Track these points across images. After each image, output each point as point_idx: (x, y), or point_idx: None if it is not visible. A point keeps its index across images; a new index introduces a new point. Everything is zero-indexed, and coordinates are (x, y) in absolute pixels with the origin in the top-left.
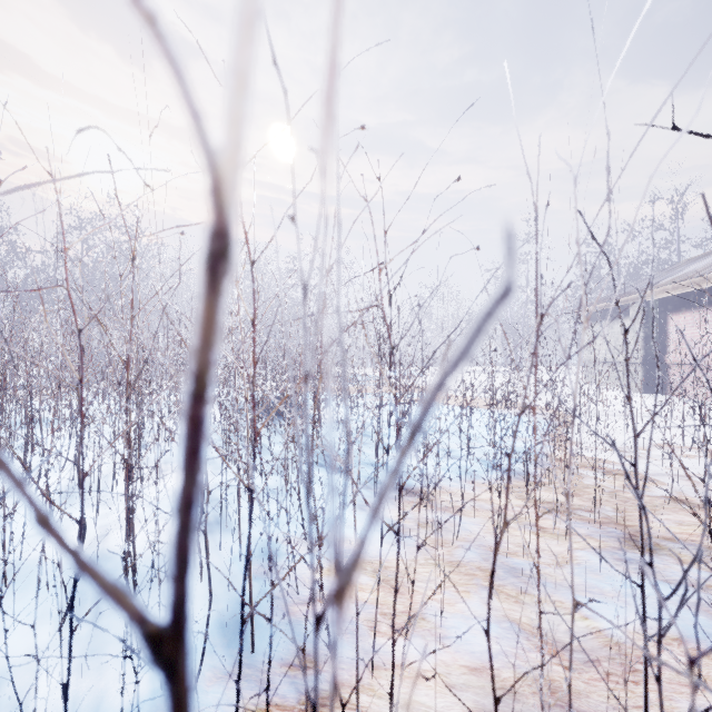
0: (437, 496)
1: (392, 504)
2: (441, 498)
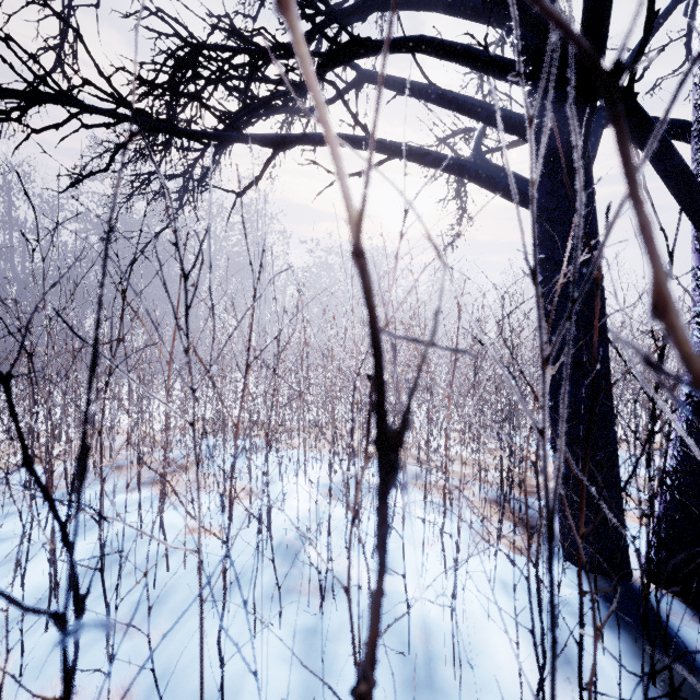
0: None
1: None
2: None
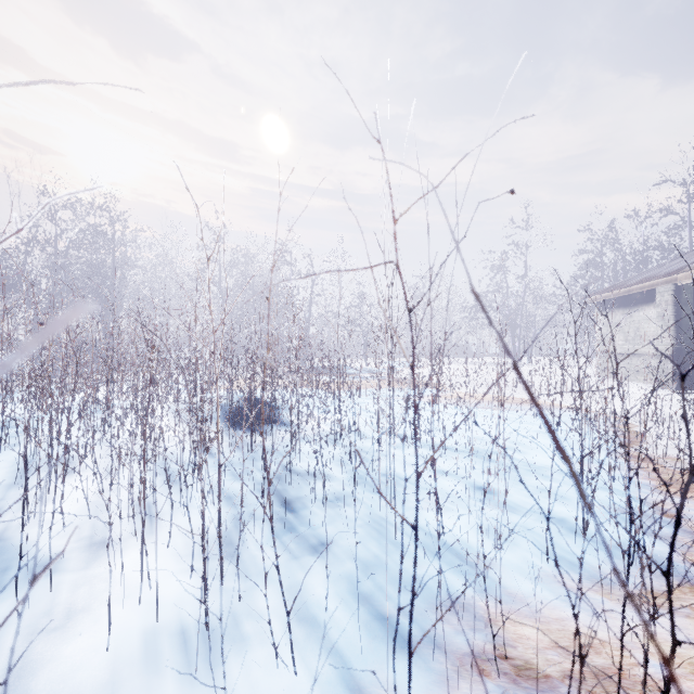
0: (513, 632)
1: (427, 672)
2: (522, 641)
